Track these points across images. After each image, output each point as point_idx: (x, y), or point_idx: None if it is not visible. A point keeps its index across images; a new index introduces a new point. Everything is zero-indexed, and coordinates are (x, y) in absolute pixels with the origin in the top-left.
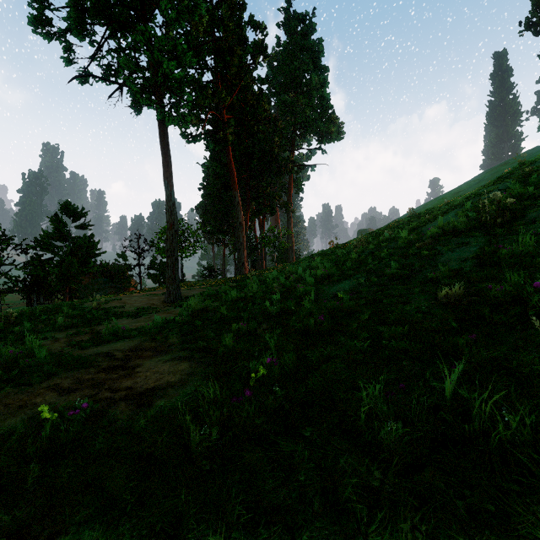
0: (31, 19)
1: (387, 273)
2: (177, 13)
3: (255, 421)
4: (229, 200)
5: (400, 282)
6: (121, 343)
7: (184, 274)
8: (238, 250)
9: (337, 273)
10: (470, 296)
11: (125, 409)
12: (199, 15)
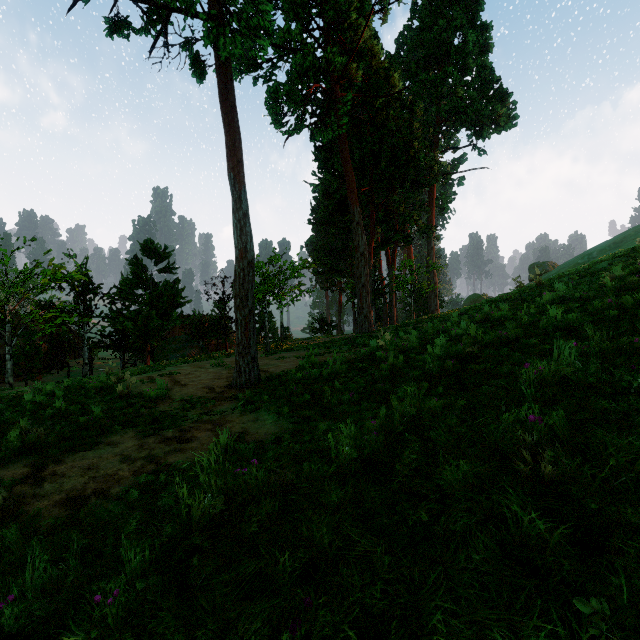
0: None
1: None
2: None
3: None
4: (345, 227)
5: None
6: None
7: (288, 328)
8: (358, 295)
9: None
10: None
11: None
12: None
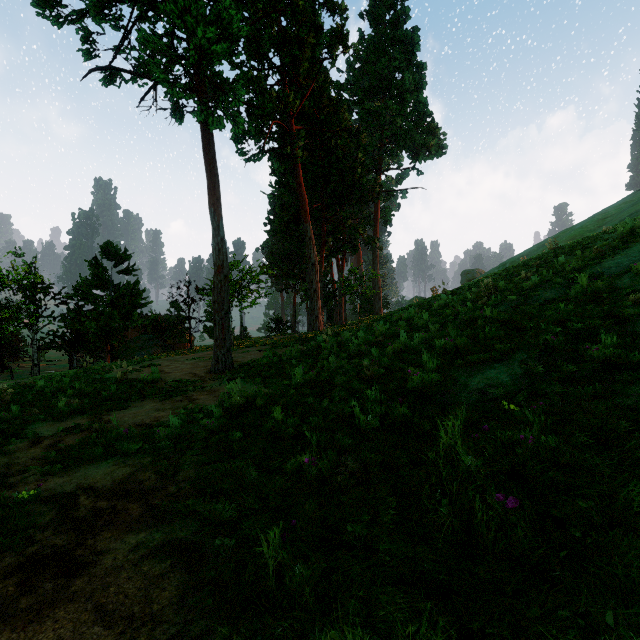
0: None
1: (594, 356)
2: None
3: None
4: (299, 236)
5: (632, 377)
6: (105, 470)
7: (246, 328)
8: (310, 299)
9: (470, 344)
10: None
11: None
12: None
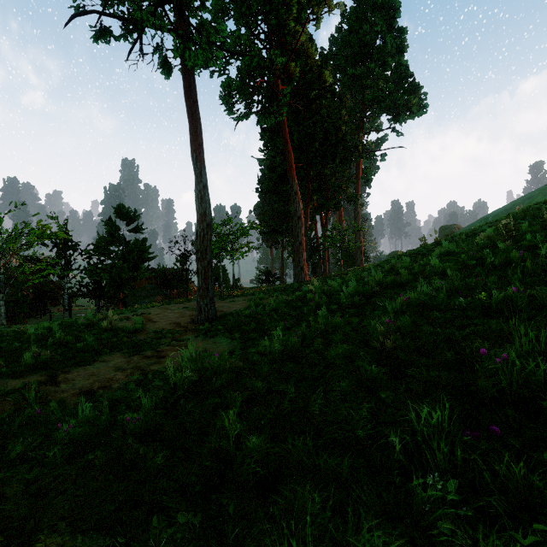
0: None
1: None
2: None
3: None
4: (286, 195)
5: None
6: None
7: (239, 279)
8: (296, 251)
9: None
10: None
11: None
12: None
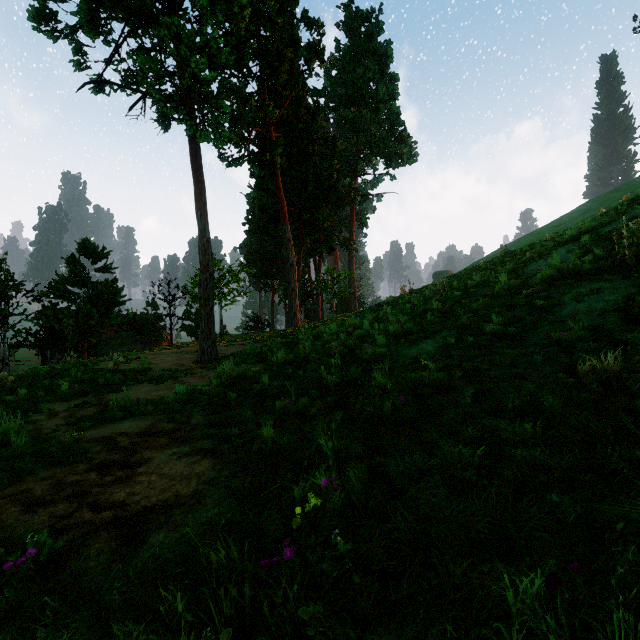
0: (32, 13)
1: (487, 331)
2: (212, 3)
3: (298, 612)
4: (278, 237)
5: (506, 343)
6: (129, 423)
7: (225, 326)
8: (288, 297)
9: (416, 329)
10: (632, 372)
11: (104, 548)
12: (240, 7)
